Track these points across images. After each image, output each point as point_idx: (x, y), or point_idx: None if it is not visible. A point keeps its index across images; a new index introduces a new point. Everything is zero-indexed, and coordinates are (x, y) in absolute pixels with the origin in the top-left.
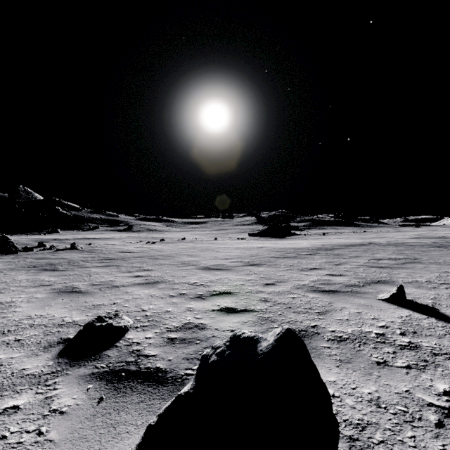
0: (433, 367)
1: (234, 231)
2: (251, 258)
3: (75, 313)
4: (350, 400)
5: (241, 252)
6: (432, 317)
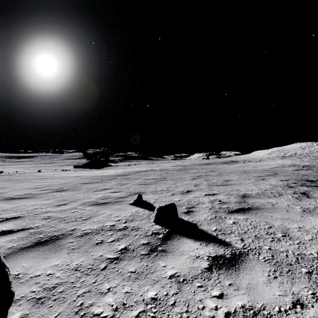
0: (126, 237)
1: (62, 164)
2: (62, 185)
3: None
4: (59, 273)
5: (56, 181)
6: (147, 209)
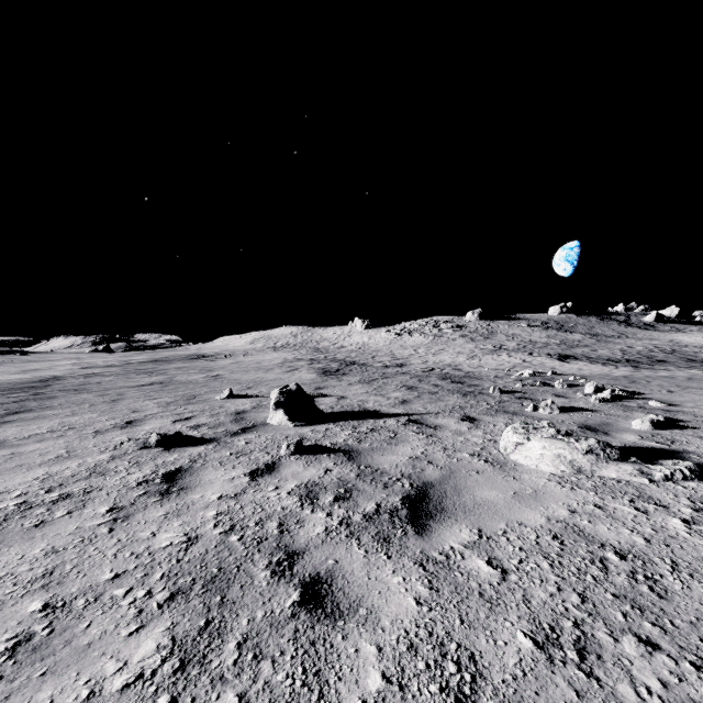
0: None
1: None
2: None
3: (78, 460)
4: None
5: None
6: (253, 398)
